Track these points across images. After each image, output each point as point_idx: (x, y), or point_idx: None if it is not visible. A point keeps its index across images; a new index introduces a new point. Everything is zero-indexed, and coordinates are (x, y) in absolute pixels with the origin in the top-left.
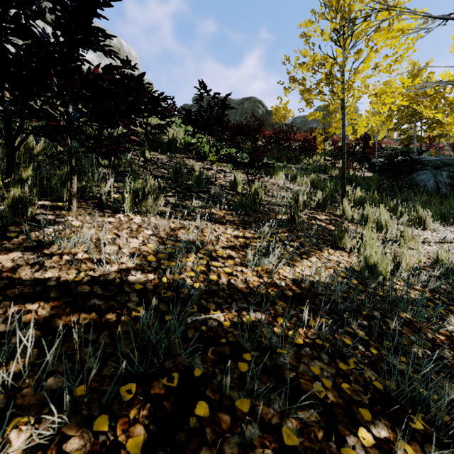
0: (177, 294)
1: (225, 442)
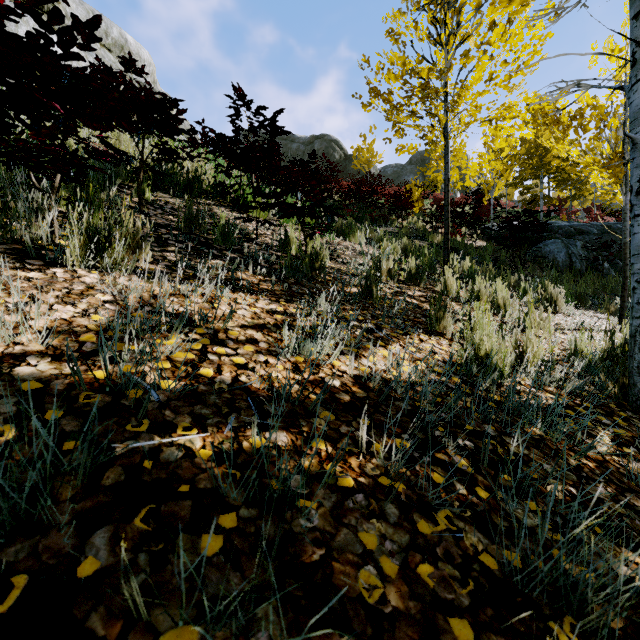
0: (115, 400)
1: None
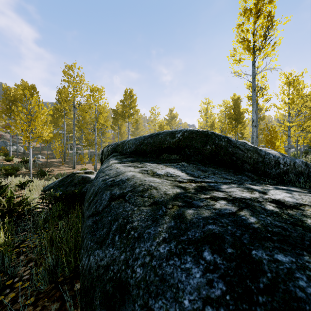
0: None
1: None
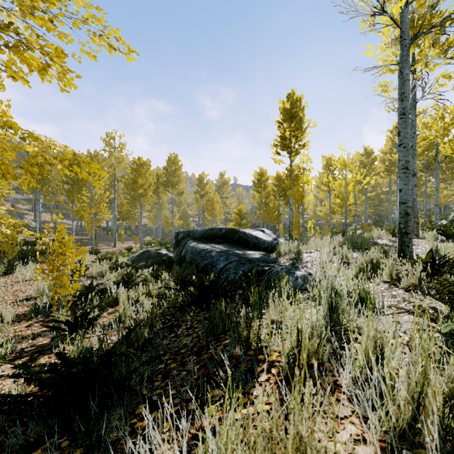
0: None
1: None
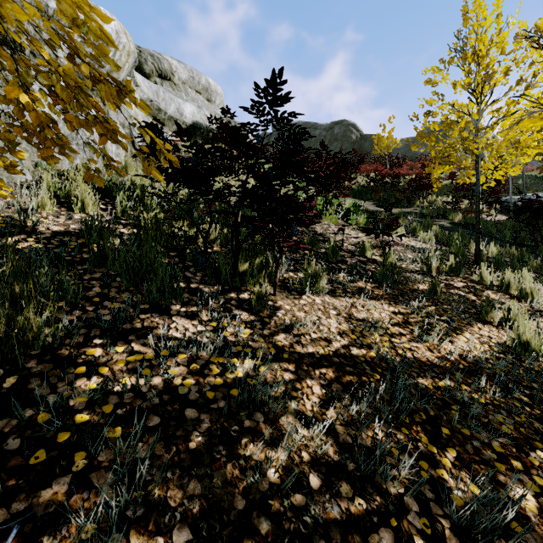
0: (388, 365)
1: (465, 446)
